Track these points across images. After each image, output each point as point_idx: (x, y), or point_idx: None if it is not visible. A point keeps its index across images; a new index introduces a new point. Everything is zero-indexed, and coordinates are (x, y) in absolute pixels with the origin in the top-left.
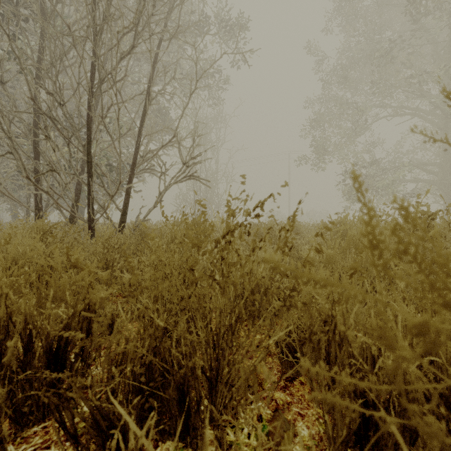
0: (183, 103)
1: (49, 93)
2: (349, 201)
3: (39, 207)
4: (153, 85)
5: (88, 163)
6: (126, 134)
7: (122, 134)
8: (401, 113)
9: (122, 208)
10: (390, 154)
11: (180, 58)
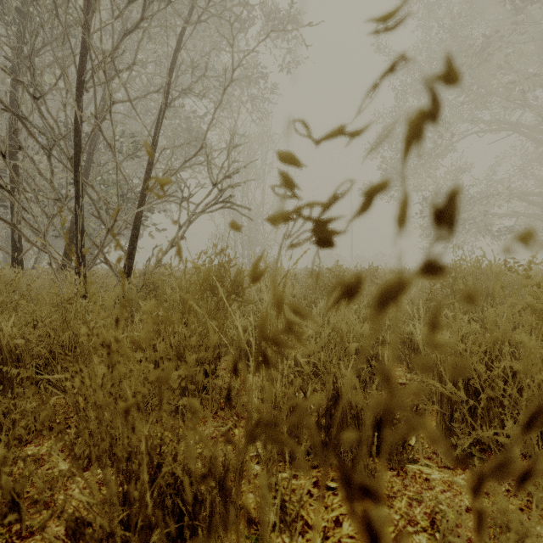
0: (214, 102)
1: (17, 80)
2: (428, 241)
3: (17, 247)
4: (177, 85)
5: (76, 183)
6: (140, 150)
7: (136, 150)
8: (496, 129)
9: (128, 249)
10: (480, 182)
11: (212, 49)
